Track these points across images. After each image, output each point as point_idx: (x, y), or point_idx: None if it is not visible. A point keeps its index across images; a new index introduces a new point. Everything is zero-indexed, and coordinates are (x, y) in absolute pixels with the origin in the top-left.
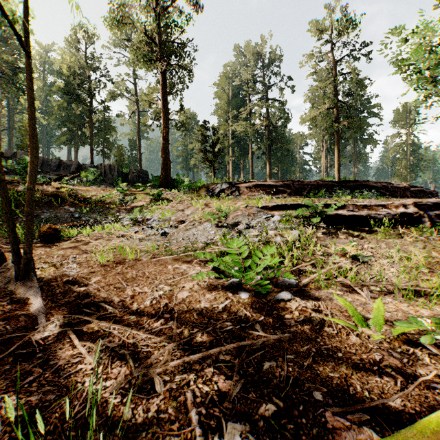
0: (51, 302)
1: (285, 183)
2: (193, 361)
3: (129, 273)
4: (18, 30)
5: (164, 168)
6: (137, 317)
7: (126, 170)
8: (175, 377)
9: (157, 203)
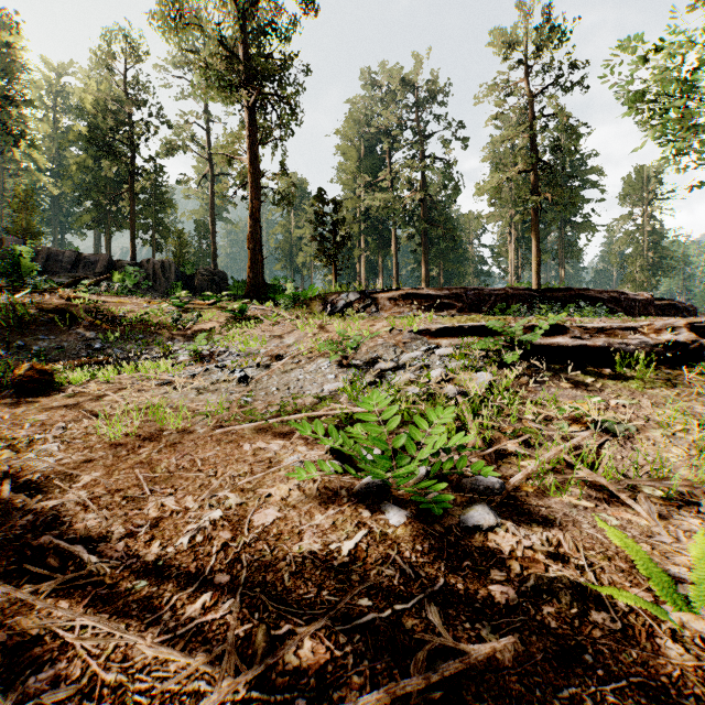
0: None
1: (453, 293)
2: None
3: (163, 463)
4: (9, 37)
5: (253, 266)
6: (153, 583)
7: (190, 271)
8: None
9: (237, 324)
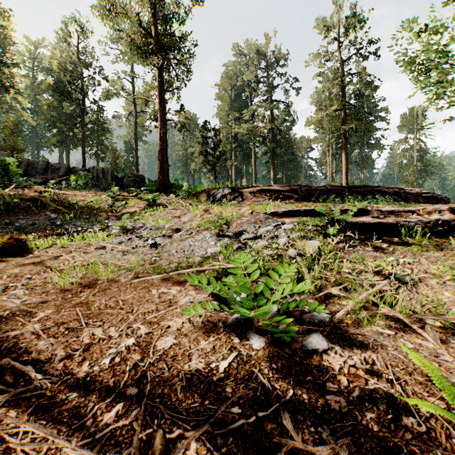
0: None
1: (292, 188)
2: None
3: (96, 303)
4: (3, 22)
5: (161, 171)
6: (81, 395)
7: (121, 174)
8: None
9: (151, 209)
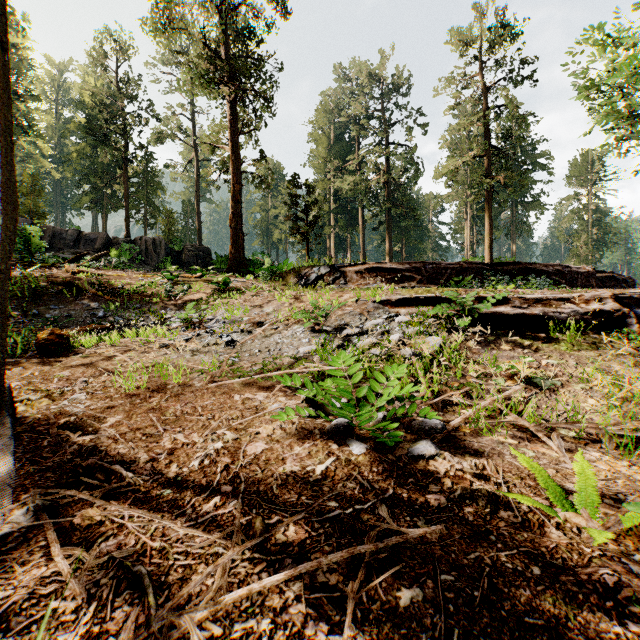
0: (31, 464)
1: (413, 267)
2: (269, 588)
3: (170, 409)
4: (17, 39)
5: (234, 243)
6: (175, 491)
7: (178, 247)
8: (233, 627)
9: (222, 295)
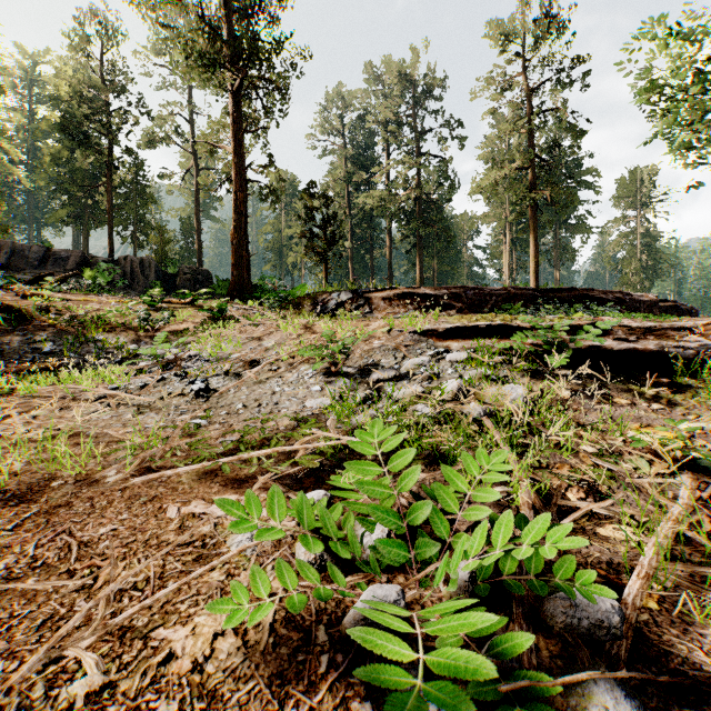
0: None
1: (452, 292)
2: None
3: (9, 556)
4: None
5: (237, 263)
6: None
7: (172, 270)
8: None
9: (214, 324)
